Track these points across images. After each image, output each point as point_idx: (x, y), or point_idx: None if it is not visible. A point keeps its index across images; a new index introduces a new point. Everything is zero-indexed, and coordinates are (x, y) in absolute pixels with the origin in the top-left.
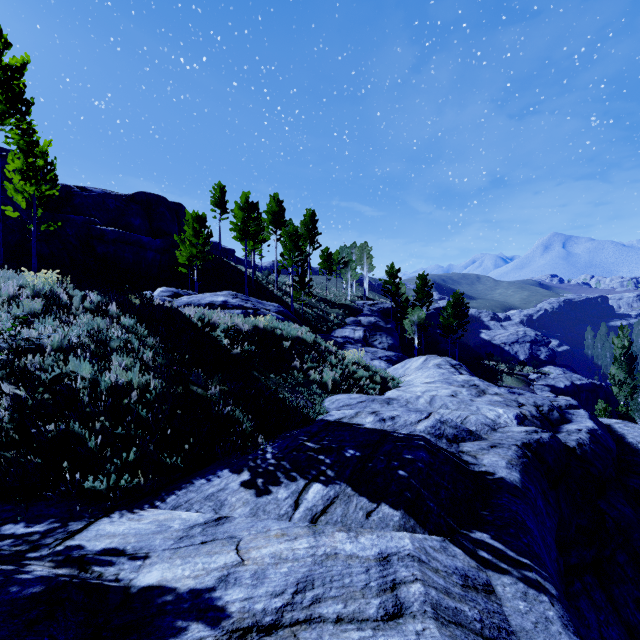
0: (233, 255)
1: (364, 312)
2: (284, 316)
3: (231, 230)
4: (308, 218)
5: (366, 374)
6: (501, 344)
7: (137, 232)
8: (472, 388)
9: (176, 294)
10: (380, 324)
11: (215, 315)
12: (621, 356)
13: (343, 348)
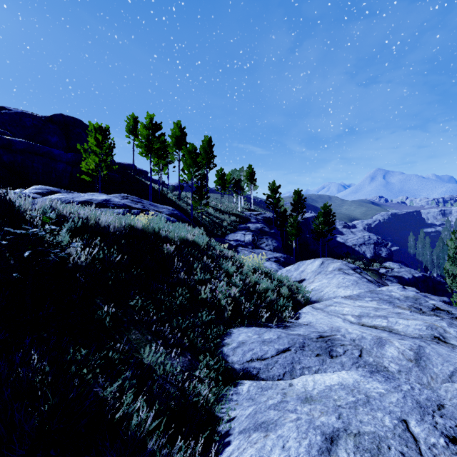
0: (146, 175)
1: (251, 220)
2: (177, 219)
3: (137, 147)
4: (206, 143)
5: (271, 286)
6: (352, 245)
7: (54, 148)
8: (452, 319)
9: (52, 192)
10: (265, 229)
11: (65, 209)
12: (454, 255)
13: (236, 250)
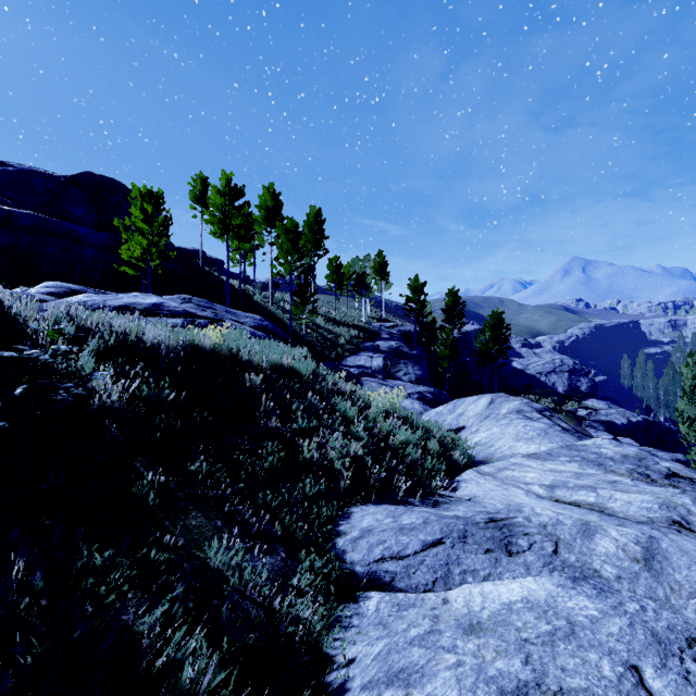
0: (222, 267)
1: (382, 335)
2: (268, 333)
3: (207, 223)
4: (312, 217)
5: (413, 438)
6: (536, 374)
7: (79, 225)
8: None
9: (73, 292)
10: (403, 350)
11: (90, 319)
12: (691, 388)
13: (359, 382)
